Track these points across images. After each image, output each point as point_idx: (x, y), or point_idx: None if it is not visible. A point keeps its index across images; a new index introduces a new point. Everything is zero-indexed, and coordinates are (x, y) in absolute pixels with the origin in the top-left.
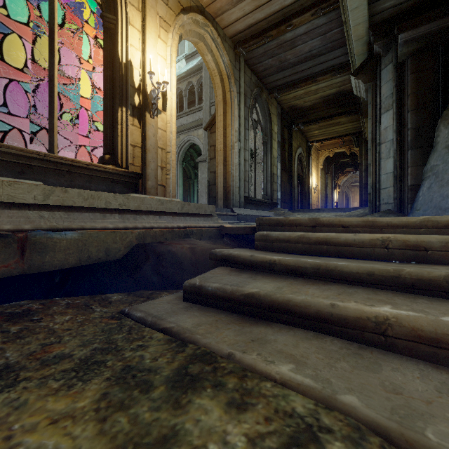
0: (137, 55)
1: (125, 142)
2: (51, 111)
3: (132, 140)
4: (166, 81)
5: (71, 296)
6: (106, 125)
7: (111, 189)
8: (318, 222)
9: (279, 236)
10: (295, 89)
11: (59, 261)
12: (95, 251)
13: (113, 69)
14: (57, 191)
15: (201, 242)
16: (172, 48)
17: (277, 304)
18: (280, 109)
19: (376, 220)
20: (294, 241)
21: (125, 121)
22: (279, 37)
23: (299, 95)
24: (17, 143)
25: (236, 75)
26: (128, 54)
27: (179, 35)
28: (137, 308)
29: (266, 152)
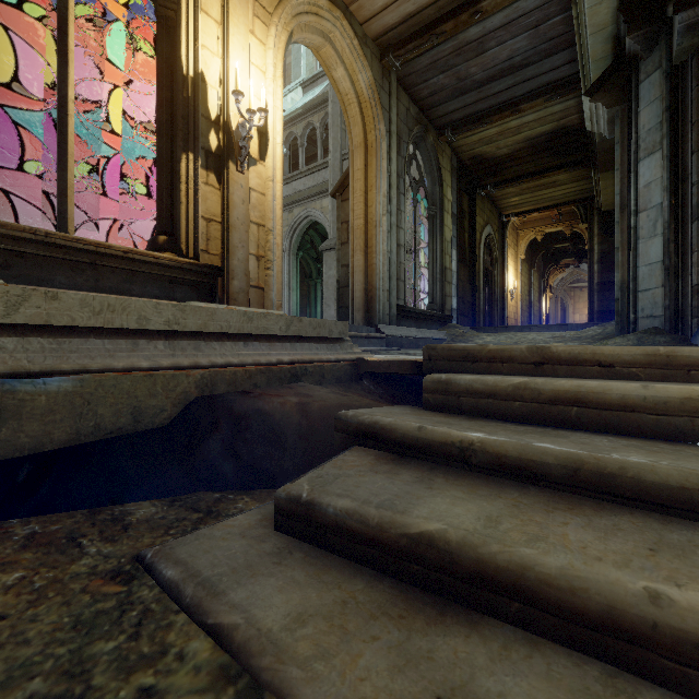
0: (214, 63)
1: (193, 214)
2: (62, 160)
3: (205, 210)
4: (264, 107)
5: (48, 513)
6: (161, 185)
7: (168, 293)
8: (548, 354)
9: (473, 385)
10: (483, 126)
11: (32, 437)
12: (111, 414)
13: (172, 87)
14: (36, 298)
15: (321, 390)
16: (275, 53)
17: (493, 572)
18: (456, 161)
19: (676, 353)
20: (505, 396)
21: (194, 177)
22: (457, 35)
23: (488, 137)
24: (45, 225)
25: (384, 103)
26: (199, 61)
27: (287, 32)
28: (171, 551)
29: (434, 232)
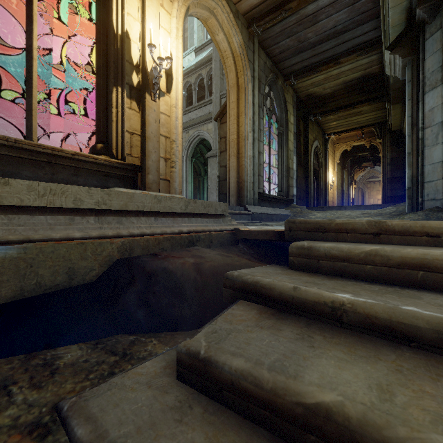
0: (135, 26)
1: (121, 129)
2: (29, 90)
3: (129, 126)
4: (170, 56)
5: None
6: (99, 109)
7: (103, 184)
8: (385, 227)
9: (331, 251)
10: (315, 74)
11: None
12: (50, 274)
13: (107, 42)
14: None
15: (210, 253)
16: (177, 20)
17: None
18: (296, 98)
19: None
20: (358, 260)
21: (121, 104)
22: (299, 11)
23: (318, 81)
24: None
25: (250, 57)
26: (125, 24)
27: (185, 6)
28: (85, 404)
29: (282, 145)
